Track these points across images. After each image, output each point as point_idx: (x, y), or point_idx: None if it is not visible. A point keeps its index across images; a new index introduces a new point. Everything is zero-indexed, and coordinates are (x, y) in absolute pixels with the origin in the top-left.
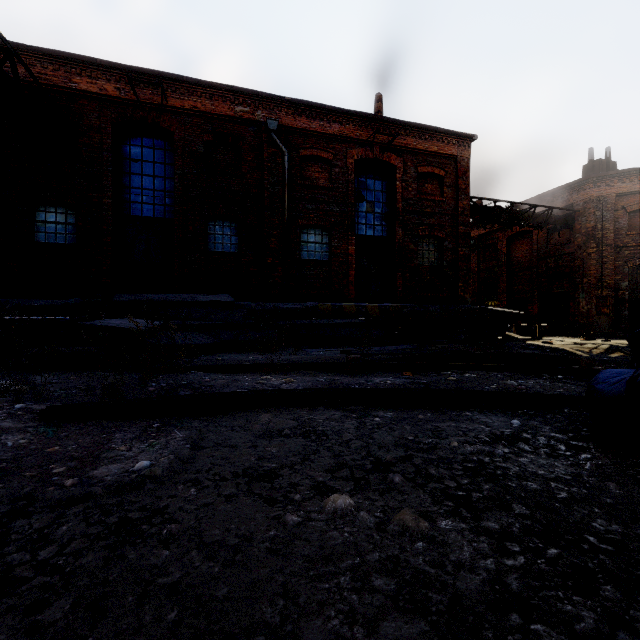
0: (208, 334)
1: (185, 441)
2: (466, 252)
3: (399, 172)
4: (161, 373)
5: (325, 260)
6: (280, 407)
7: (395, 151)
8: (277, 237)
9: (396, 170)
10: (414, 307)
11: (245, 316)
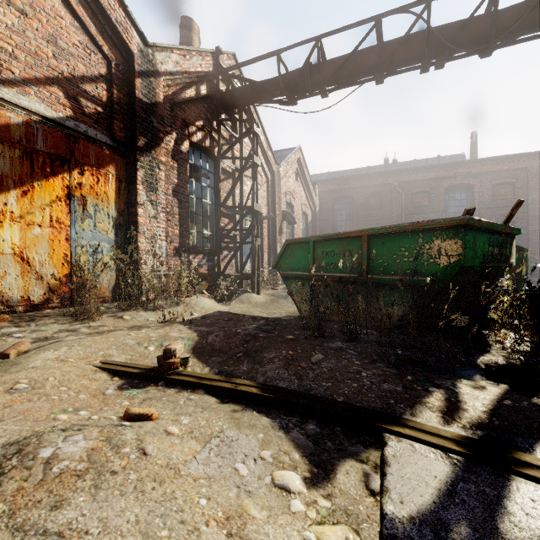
0: None
1: None
2: (536, 228)
3: (476, 188)
4: None
5: None
6: None
7: (473, 176)
8: None
9: (474, 187)
10: None
11: None
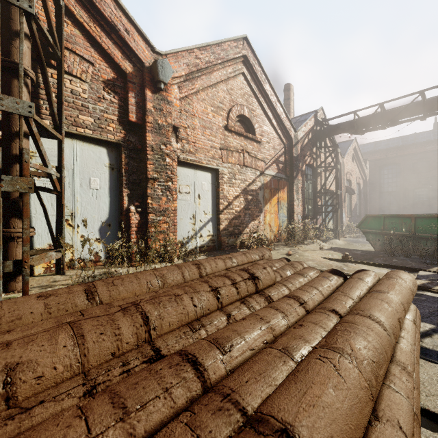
0: None
1: None
2: None
3: None
4: None
5: None
6: None
7: None
8: None
9: None
10: None
11: None
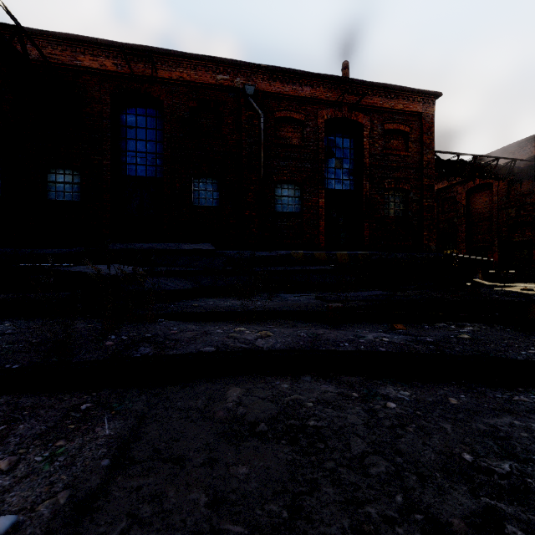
0: (189, 279)
1: (107, 447)
2: (430, 203)
3: (366, 130)
4: (130, 321)
5: (297, 212)
6: (254, 375)
7: (362, 110)
8: (254, 192)
9: (363, 128)
10: (382, 255)
11: (224, 263)
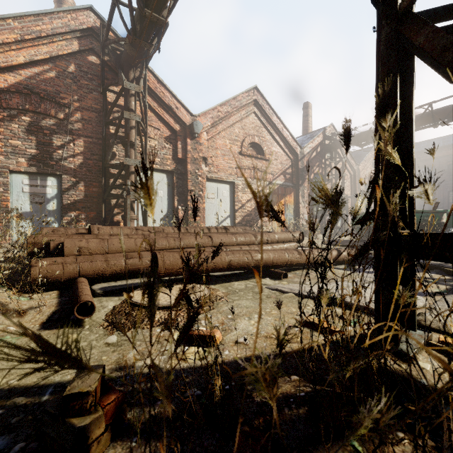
0: None
1: None
2: None
3: None
4: None
5: None
6: None
7: None
8: None
9: None
10: None
11: None
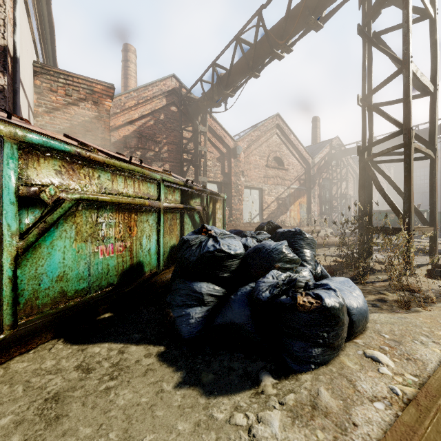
0: None
1: None
2: None
3: None
4: None
5: None
6: None
7: None
8: None
9: None
10: None
11: None
